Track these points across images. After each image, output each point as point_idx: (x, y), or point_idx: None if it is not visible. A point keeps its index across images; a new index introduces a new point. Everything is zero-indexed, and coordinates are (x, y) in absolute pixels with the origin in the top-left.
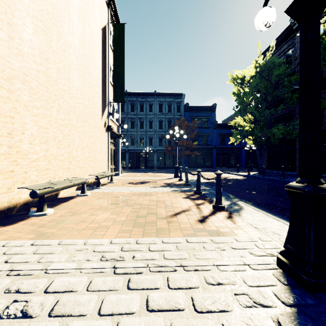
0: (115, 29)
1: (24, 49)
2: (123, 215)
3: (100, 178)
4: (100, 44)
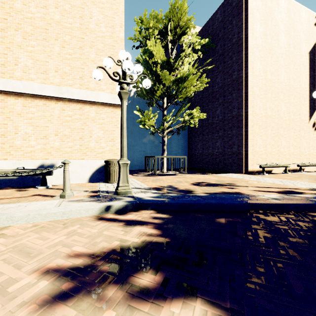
0: None
1: (256, 111)
2: (298, 179)
3: (301, 166)
4: (306, 66)
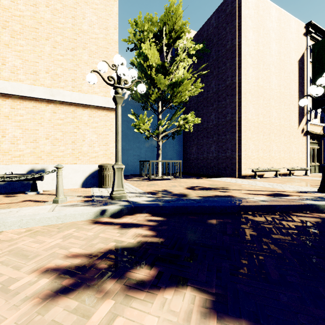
0: (314, 48)
1: (249, 117)
2: (287, 182)
3: (290, 170)
4: (296, 74)
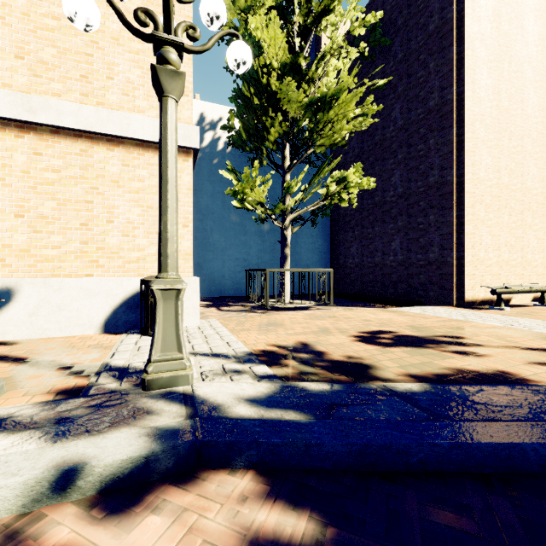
0: None
1: (481, 175)
2: None
3: None
4: None
